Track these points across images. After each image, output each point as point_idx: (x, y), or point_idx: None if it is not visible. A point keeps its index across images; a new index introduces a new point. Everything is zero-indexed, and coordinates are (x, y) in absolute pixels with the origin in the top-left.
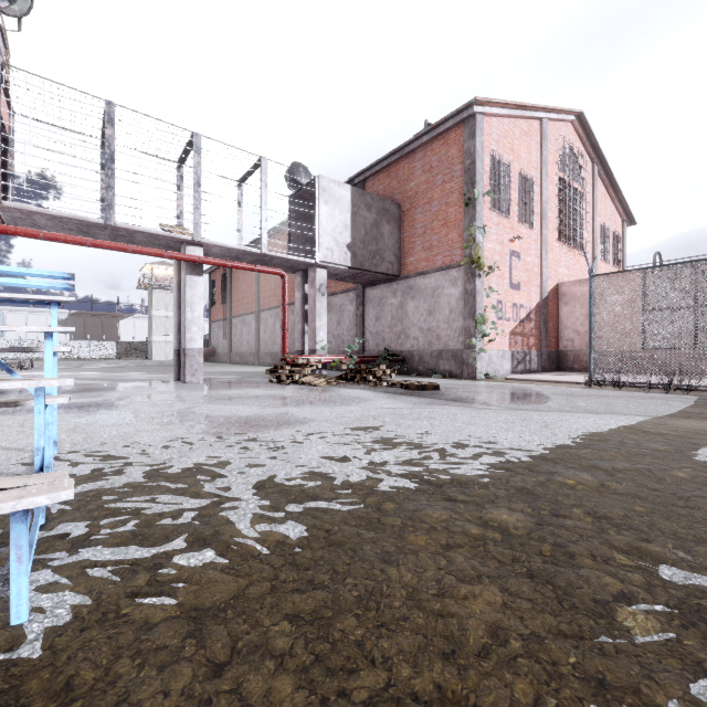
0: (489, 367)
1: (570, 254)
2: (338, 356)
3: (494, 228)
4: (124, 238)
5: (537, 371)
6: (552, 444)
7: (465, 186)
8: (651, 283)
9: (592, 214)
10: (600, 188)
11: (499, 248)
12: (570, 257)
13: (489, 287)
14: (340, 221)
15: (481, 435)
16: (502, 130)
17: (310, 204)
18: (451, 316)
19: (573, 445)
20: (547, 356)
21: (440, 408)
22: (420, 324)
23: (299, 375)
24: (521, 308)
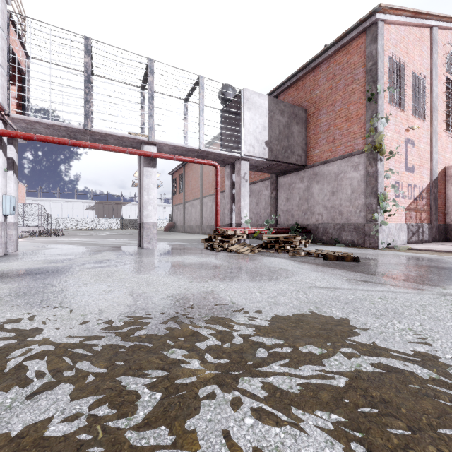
0: (389, 238)
1: None
2: (258, 228)
3: (392, 119)
4: (100, 141)
5: (428, 241)
6: None
7: (367, 84)
8: None
9: None
10: None
11: (397, 136)
12: None
13: (389, 170)
14: (260, 123)
15: None
16: (398, 36)
17: (237, 115)
18: (352, 195)
19: None
20: (436, 228)
21: (386, 290)
22: (324, 202)
23: (228, 243)
24: (415, 188)
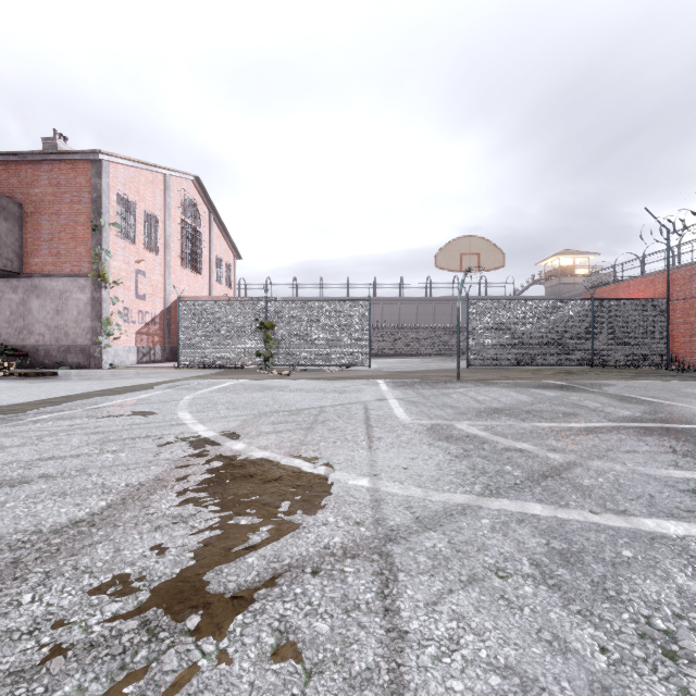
0: (116, 359)
1: (191, 276)
2: None
3: (121, 250)
4: None
5: (161, 362)
6: (103, 388)
7: (93, 213)
8: (208, 309)
9: (210, 249)
10: (216, 231)
11: (126, 266)
12: (191, 278)
13: (116, 297)
14: None
15: (68, 389)
16: (128, 176)
17: None
18: (80, 317)
19: (113, 387)
20: (170, 350)
21: (51, 383)
22: (47, 321)
23: None
24: (147, 314)
